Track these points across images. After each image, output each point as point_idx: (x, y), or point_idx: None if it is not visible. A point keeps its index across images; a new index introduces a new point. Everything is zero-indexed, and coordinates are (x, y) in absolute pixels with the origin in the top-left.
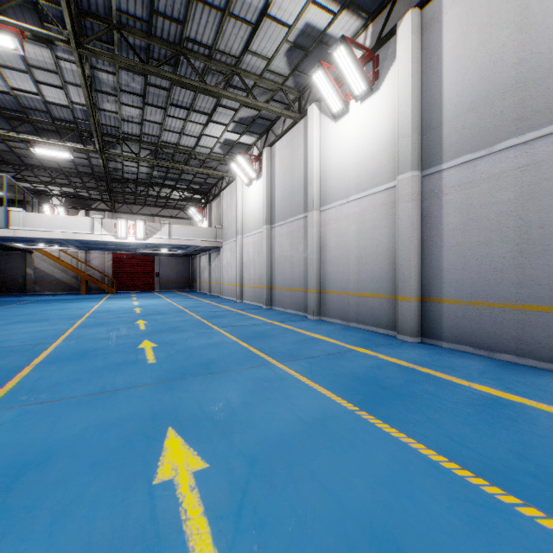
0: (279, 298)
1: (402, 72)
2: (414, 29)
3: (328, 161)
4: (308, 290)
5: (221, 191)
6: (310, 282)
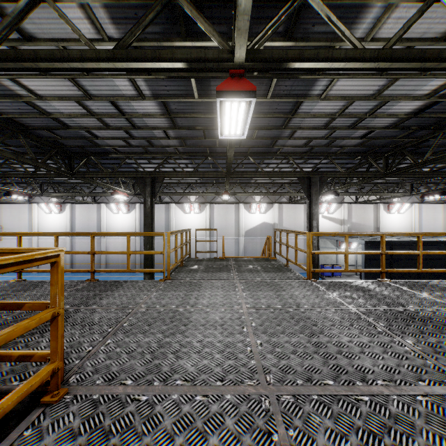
0: (79, 268)
1: (137, 215)
2: (139, 208)
3: (110, 224)
4: (101, 264)
5: (1, 203)
6: (102, 261)
